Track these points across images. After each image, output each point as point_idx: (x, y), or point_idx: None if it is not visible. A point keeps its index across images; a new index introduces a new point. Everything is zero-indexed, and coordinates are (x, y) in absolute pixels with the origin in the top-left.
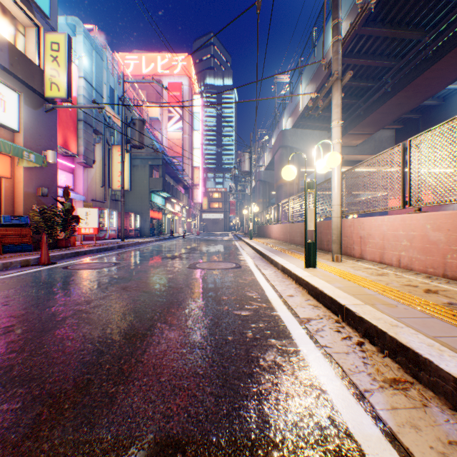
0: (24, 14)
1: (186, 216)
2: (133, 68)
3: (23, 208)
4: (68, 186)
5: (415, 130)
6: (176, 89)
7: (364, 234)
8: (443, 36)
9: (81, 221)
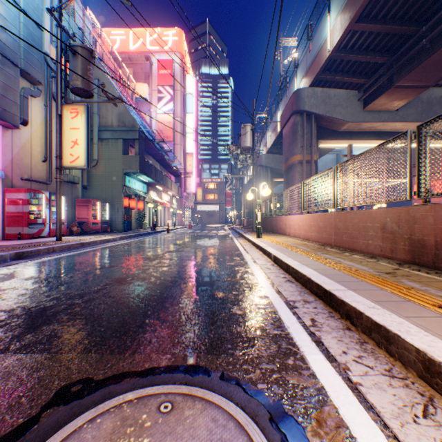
0: None
1: (178, 207)
2: (119, 45)
3: None
4: None
5: None
6: (166, 67)
7: None
8: None
9: None
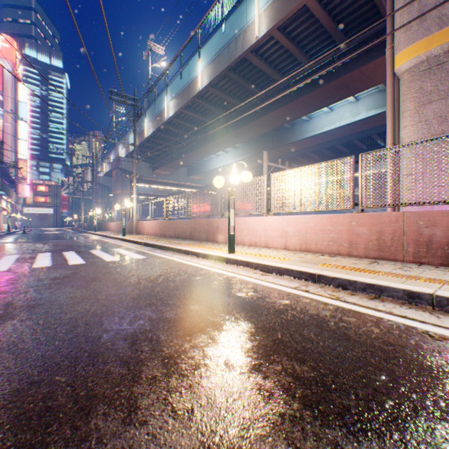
0: None
1: None
2: None
3: None
4: None
5: (195, 172)
6: None
7: (145, 226)
8: (187, 147)
9: None
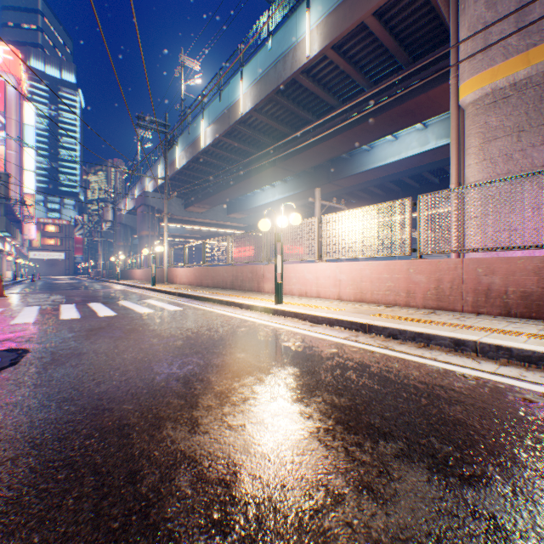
0: None
1: None
2: None
3: None
4: None
5: (236, 210)
6: None
7: (177, 274)
8: (227, 180)
9: None
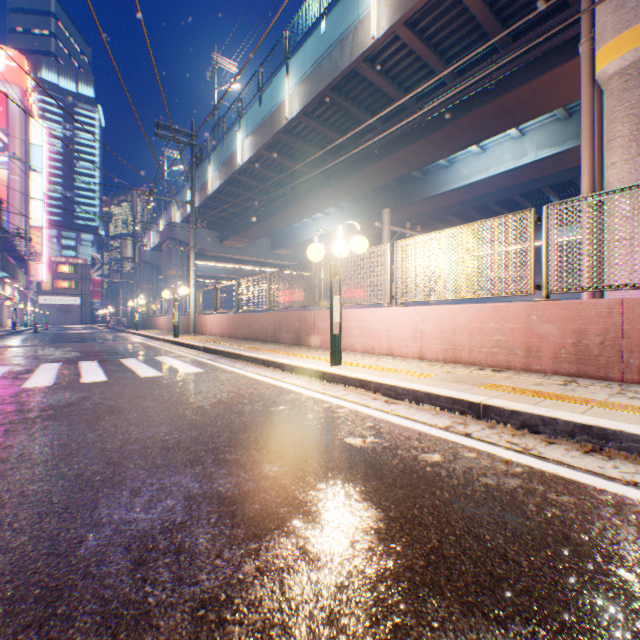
0: None
1: None
2: None
3: None
4: None
5: (282, 244)
6: None
7: (207, 323)
8: (270, 207)
9: None
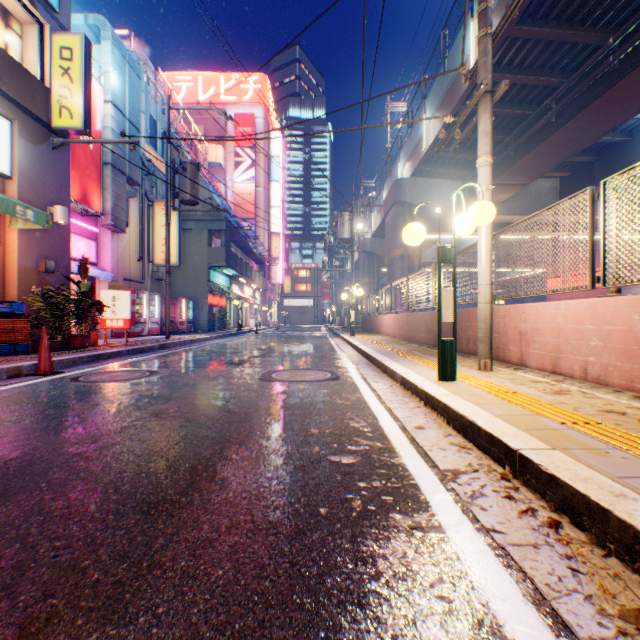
0: (20, 5)
1: (261, 303)
2: (185, 94)
3: (17, 291)
4: (85, 258)
5: (589, 179)
6: (246, 123)
7: (526, 329)
8: (635, 37)
9: (106, 309)
